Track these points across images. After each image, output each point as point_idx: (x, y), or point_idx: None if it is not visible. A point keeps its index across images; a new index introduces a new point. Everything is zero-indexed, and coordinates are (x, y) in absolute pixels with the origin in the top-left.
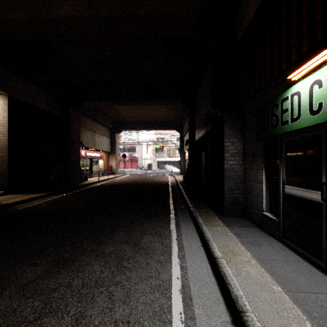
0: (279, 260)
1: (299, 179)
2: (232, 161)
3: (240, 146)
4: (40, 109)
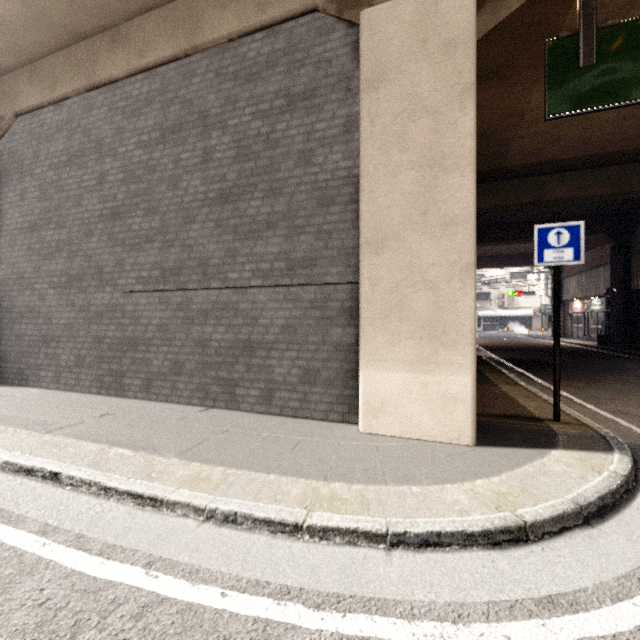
0: None
1: None
2: None
3: None
4: None
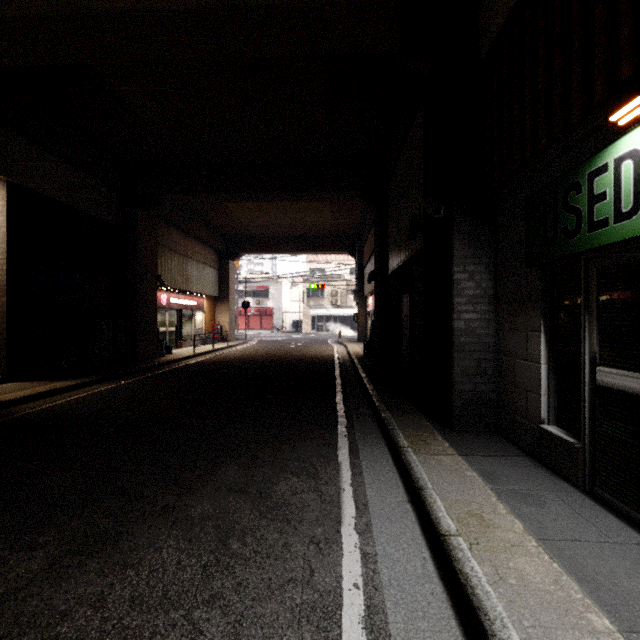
0: (591, 541)
1: (633, 352)
2: (471, 314)
3: (487, 282)
4: (75, 209)
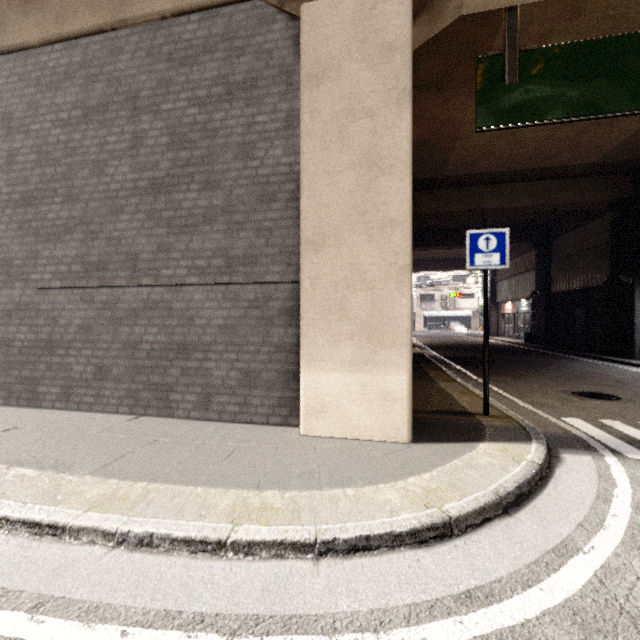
0: None
1: None
2: None
3: None
4: None
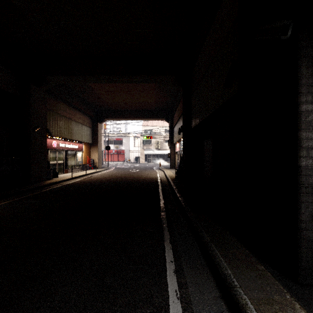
0: None
1: None
2: None
3: None
4: None
